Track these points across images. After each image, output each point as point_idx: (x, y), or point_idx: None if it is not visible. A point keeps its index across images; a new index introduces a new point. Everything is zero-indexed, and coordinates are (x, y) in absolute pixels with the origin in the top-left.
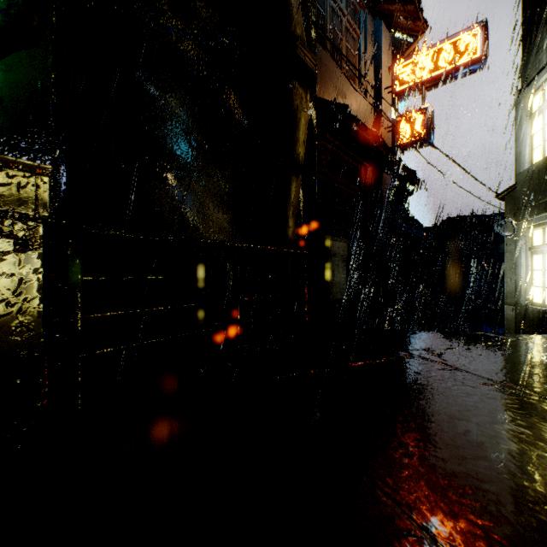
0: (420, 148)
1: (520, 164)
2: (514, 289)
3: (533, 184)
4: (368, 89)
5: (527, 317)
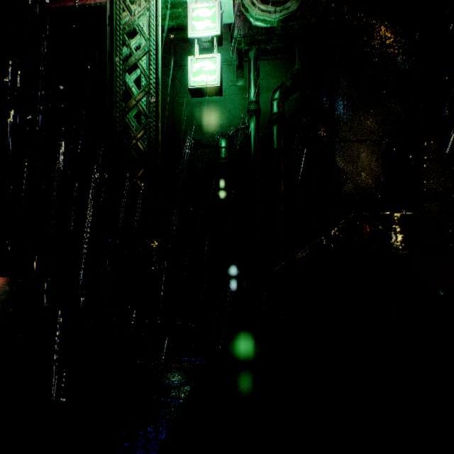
0: None
1: None
2: None
3: None
4: None
5: None
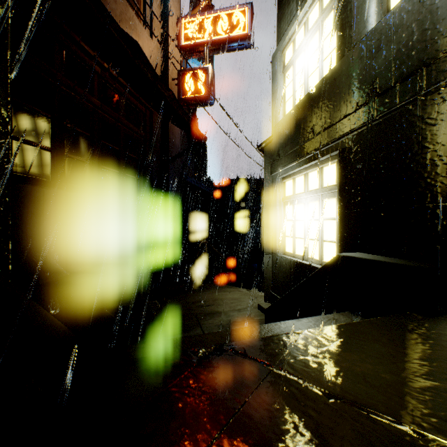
0: (204, 106)
1: (276, 116)
2: (272, 238)
3: (286, 134)
4: (155, 32)
5: (282, 267)
